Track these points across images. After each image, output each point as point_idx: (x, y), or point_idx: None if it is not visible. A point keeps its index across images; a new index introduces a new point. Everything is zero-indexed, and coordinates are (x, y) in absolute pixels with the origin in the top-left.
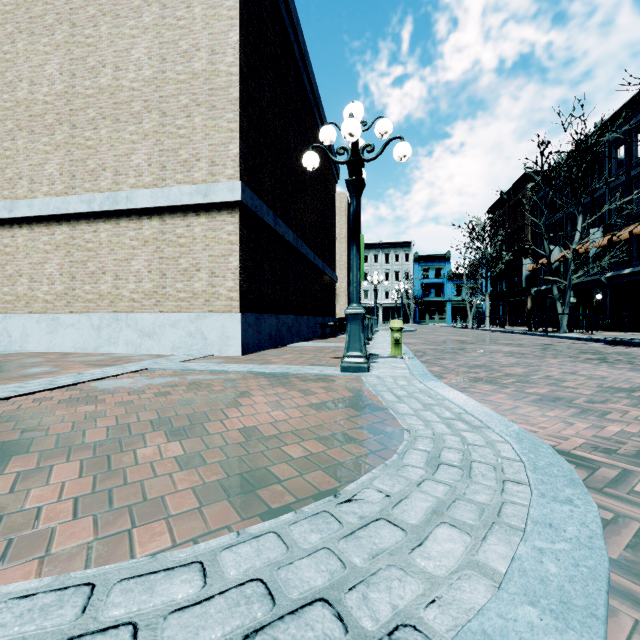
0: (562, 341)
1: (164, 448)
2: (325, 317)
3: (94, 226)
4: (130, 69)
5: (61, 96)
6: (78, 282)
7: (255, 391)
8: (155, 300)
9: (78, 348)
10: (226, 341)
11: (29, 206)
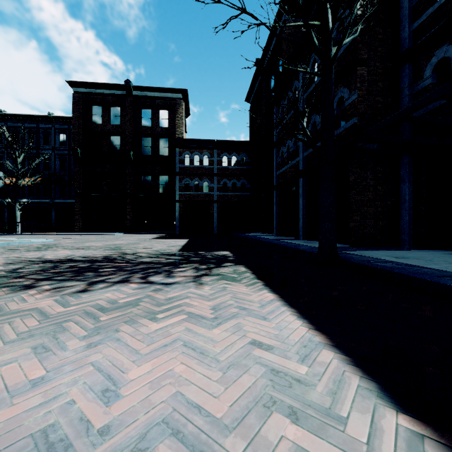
0: None
1: None
2: None
3: None
4: None
5: None
6: None
7: None
8: None
9: None
10: None
11: None
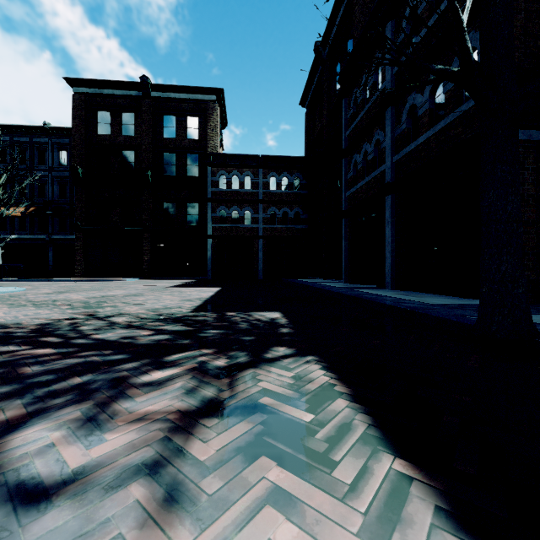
0: None
1: None
2: None
3: None
4: None
5: None
6: None
7: None
8: None
9: None
10: None
11: None
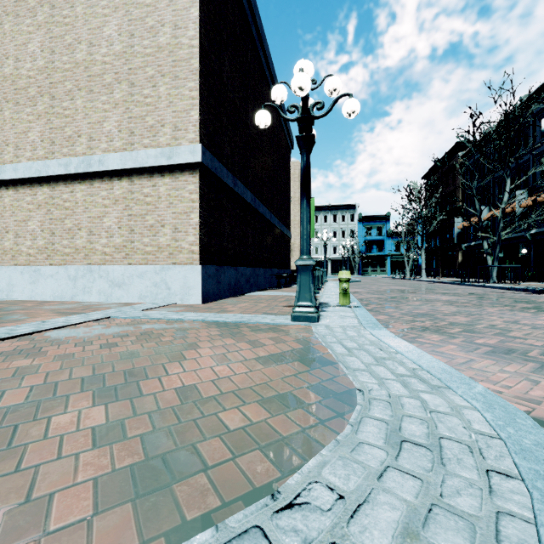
0: (493, 291)
1: (87, 413)
2: (280, 269)
3: (71, 187)
4: (102, 45)
5: (42, 71)
6: (57, 237)
7: (204, 342)
8: (124, 253)
9: (56, 297)
10: (188, 291)
11: (14, 170)
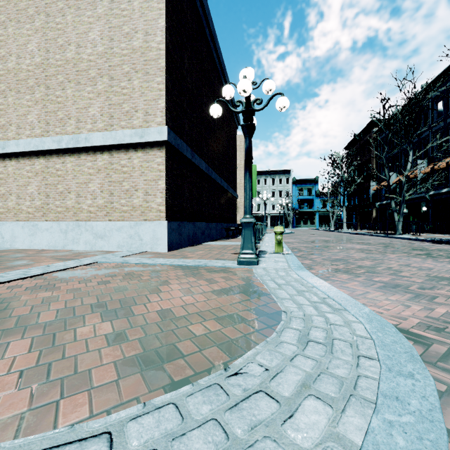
0: (398, 241)
1: (98, 327)
2: (229, 223)
3: (62, 159)
4: (88, 46)
5: (39, 66)
6: (51, 199)
7: (173, 280)
8: (106, 212)
9: (51, 246)
10: (156, 241)
11: (16, 145)
